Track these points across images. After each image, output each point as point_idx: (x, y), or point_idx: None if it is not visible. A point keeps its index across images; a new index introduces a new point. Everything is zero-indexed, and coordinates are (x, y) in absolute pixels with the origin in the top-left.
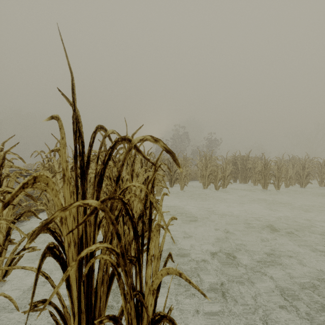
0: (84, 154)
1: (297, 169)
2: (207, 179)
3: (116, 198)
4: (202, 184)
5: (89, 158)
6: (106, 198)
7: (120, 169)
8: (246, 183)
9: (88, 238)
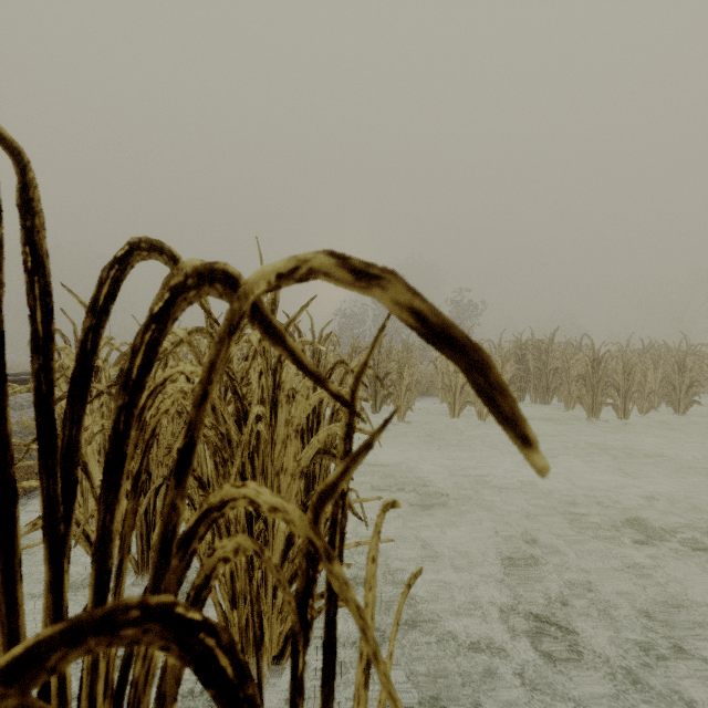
0: (51, 344)
1: (666, 372)
2: (459, 394)
3: (125, 624)
4: (448, 406)
5: (87, 359)
6: (48, 644)
7: (191, 417)
8: (546, 403)
9: (69, 698)
